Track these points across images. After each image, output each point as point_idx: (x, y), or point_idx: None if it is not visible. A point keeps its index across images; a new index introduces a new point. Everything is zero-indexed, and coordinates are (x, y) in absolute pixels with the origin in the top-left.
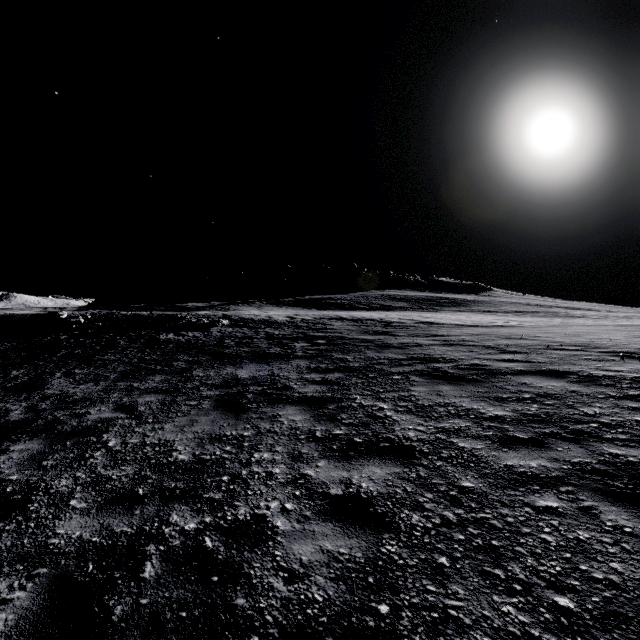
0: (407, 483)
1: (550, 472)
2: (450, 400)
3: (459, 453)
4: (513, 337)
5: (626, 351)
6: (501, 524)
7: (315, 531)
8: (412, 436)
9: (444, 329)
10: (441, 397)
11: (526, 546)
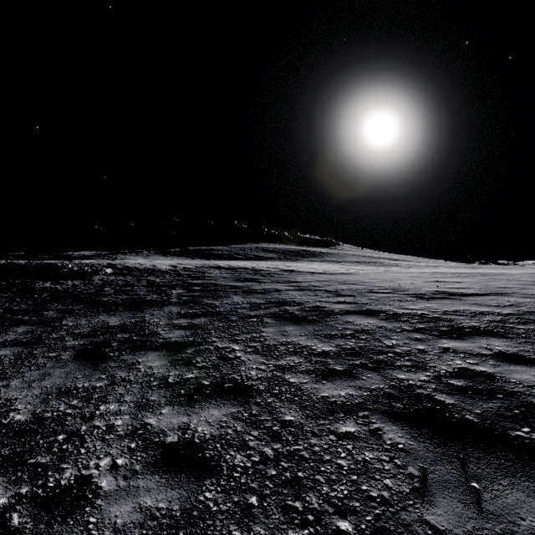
0: (239, 422)
1: (354, 399)
2: (291, 339)
3: (288, 388)
4: (348, 283)
5: (420, 293)
6: (309, 454)
7: (139, 487)
8: (253, 375)
9: (300, 276)
10: (285, 337)
11: (324, 473)
